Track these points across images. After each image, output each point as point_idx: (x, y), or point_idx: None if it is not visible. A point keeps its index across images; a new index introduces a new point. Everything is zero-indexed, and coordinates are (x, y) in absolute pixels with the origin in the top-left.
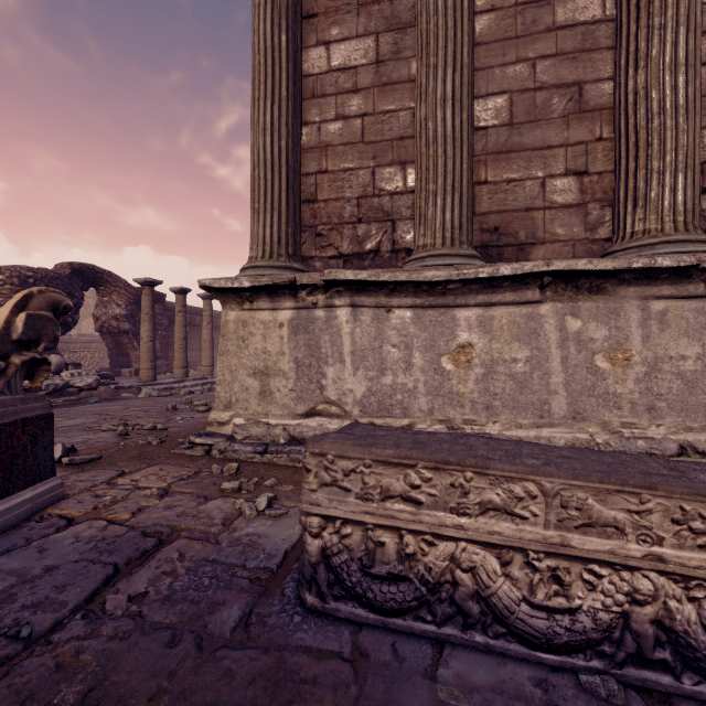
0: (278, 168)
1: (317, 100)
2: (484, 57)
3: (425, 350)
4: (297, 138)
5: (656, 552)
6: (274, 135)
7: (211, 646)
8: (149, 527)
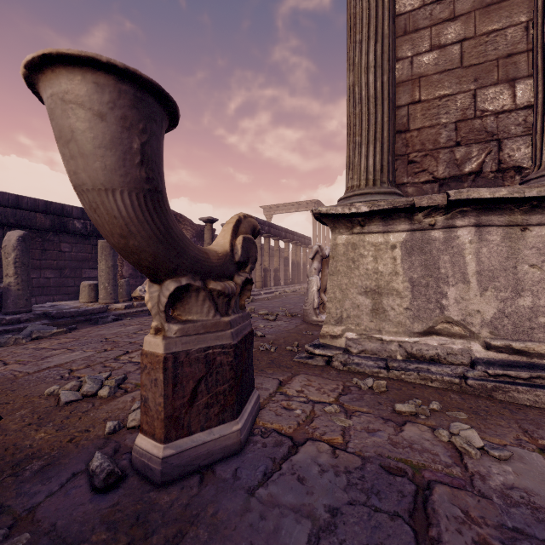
0: (381, 101)
1: (408, 36)
2: None
3: None
4: (394, 72)
5: None
6: (376, 71)
7: None
8: (379, 459)
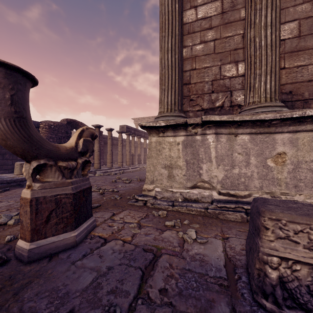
0: (174, 68)
1: (190, 35)
2: (283, 3)
3: (257, 155)
4: (182, 53)
5: None
6: (172, 52)
7: None
8: (144, 246)
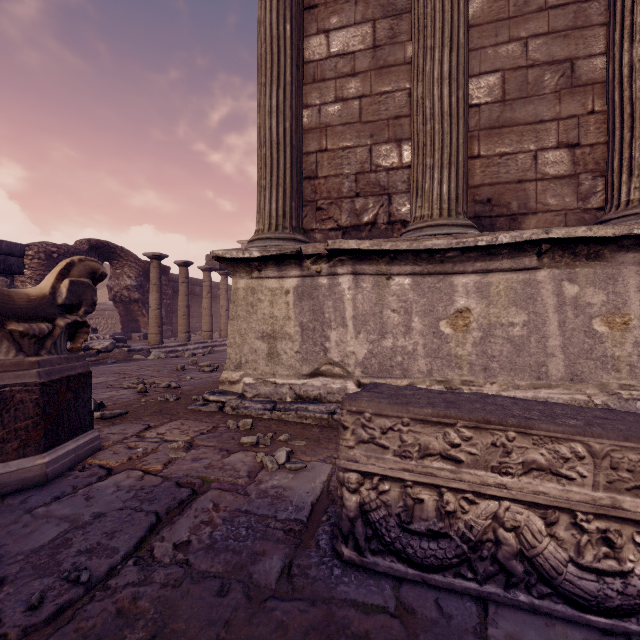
0: (283, 147)
1: (317, 85)
2: (477, 38)
3: (424, 314)
4: (299, 119)
5: None
6: (279, 117)
7: (259, 597)
8: (181, 478)
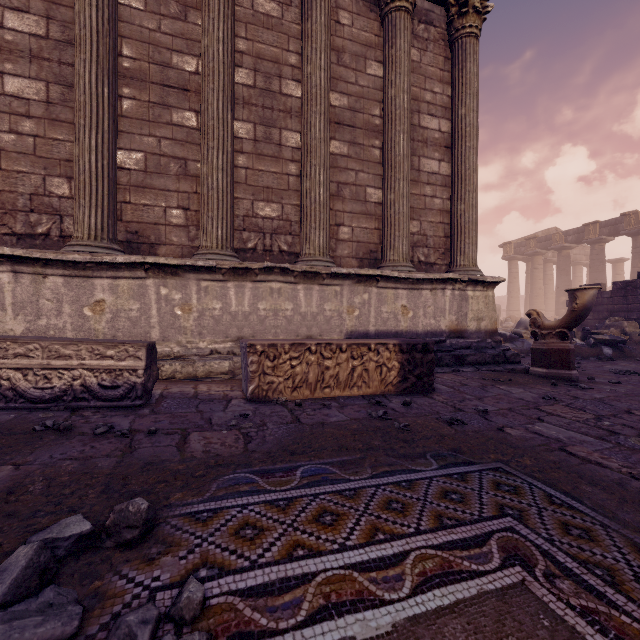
0: None
1: None
2: (129, 126)
3: (72, 303)
4: None
5: (83, 362)
6: None
7: None
8: None
